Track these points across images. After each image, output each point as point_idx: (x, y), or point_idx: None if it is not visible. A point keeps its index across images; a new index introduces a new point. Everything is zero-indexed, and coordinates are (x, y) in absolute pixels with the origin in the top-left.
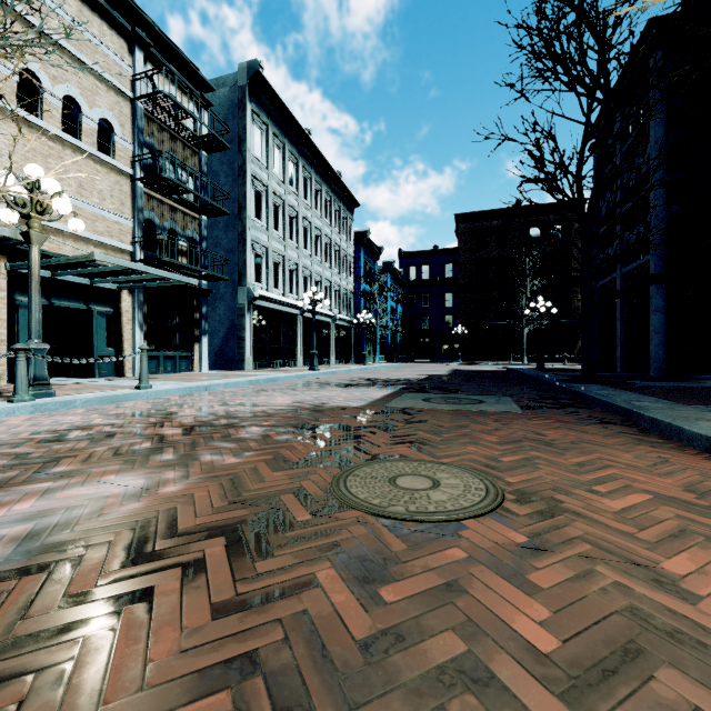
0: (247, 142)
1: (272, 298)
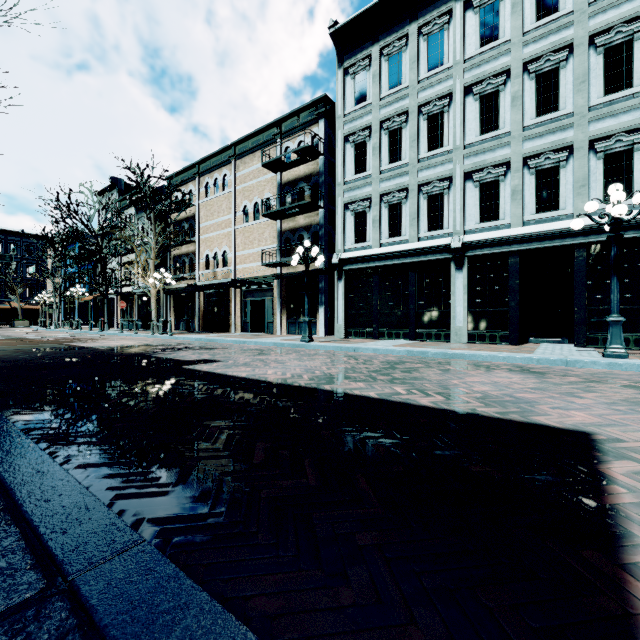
0: (337, 112)
1: (369, 255)
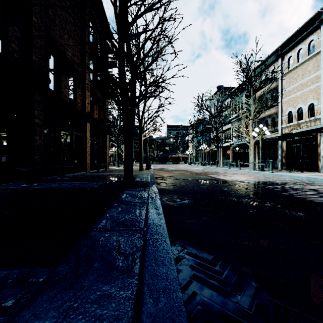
0: None
1: None
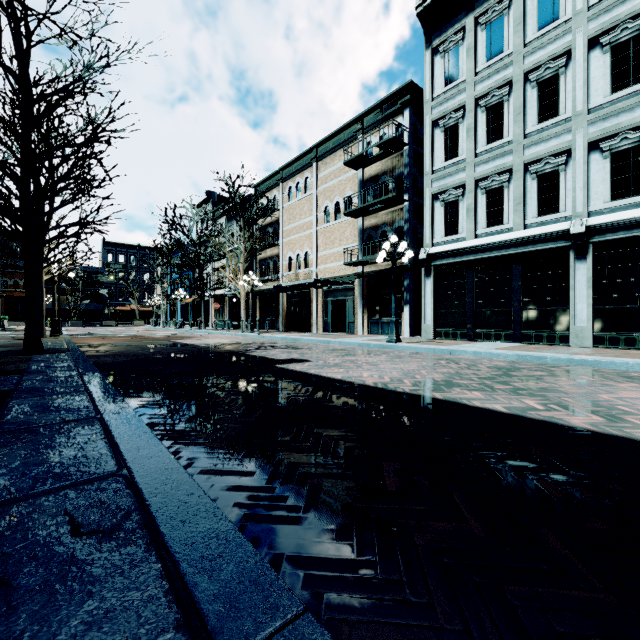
0: (424, 97)
1: (463, 247)
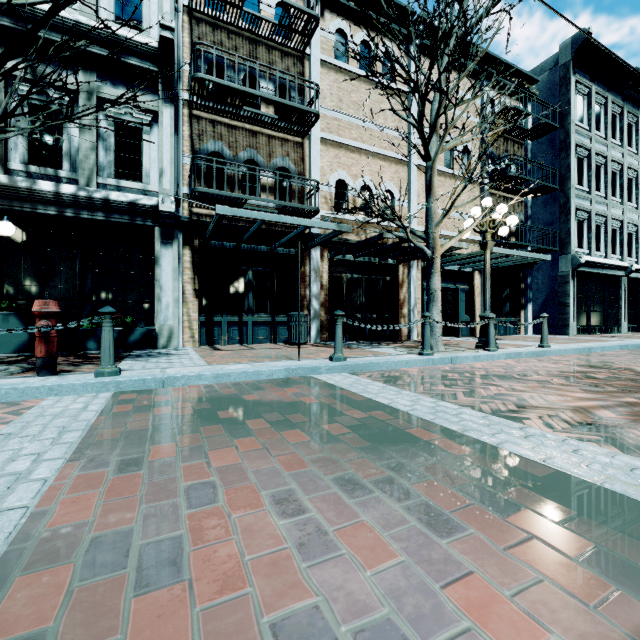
0: (570, 115)
1: (596, 262)
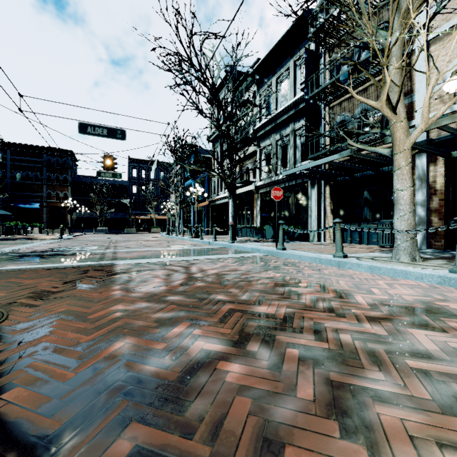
0: None
1: None
